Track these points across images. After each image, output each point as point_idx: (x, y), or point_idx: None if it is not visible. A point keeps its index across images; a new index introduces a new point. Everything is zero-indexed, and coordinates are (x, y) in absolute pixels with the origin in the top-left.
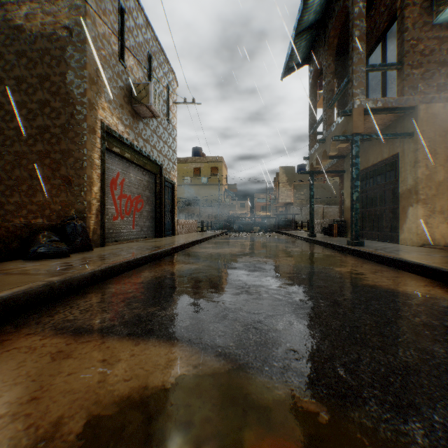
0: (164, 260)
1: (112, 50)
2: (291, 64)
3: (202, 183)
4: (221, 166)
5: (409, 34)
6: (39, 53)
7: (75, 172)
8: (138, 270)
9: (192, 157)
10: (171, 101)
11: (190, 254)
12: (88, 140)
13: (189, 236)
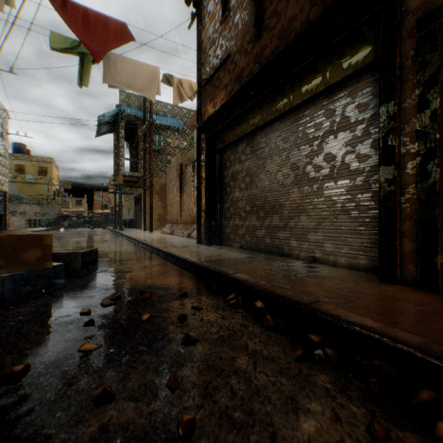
0: None
1: None
2: (101, 132)
3: (28, 181)
4: (52, 167)
5: (141, 149)
6: None
7: None
8: None
9: (15, 154)
10: (6, 132)
11: None
12: None
13: (23, 230)
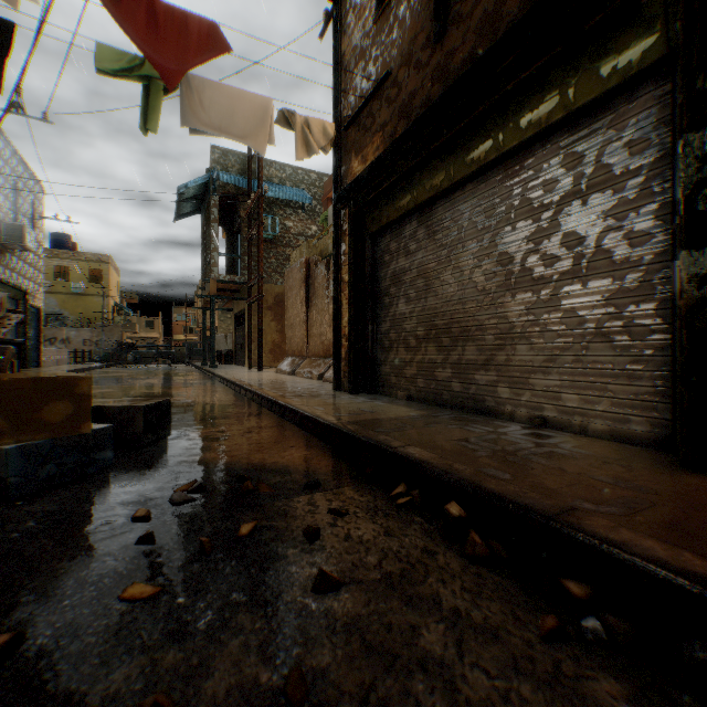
0: None
1: None
2: (183, 213)
3: (74, 292)
4: (109, 269)
5: (245, 239)
6: None
7: None
8: None
9: (54, 249)
10: (39, 216)
11: None
12: None
13: (64, 367)
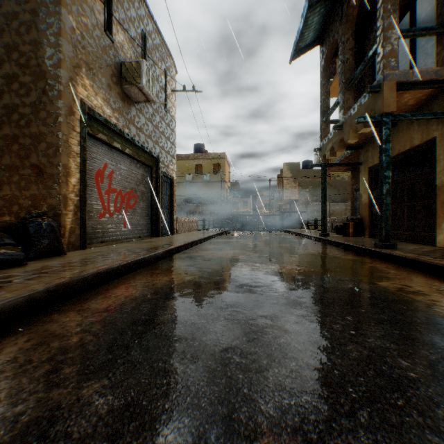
0: (153, 267)
1: (96, 19)
2: (301, 45)
3: (204, 180)
4: (224, 162)
5: None
6: (6, 18)
7: (47, 160)
8: (113, 284)
9: (194, 154)
10: (170, 89)
11: (187, 258)
12: (63, 121)
13: (188, 235)
